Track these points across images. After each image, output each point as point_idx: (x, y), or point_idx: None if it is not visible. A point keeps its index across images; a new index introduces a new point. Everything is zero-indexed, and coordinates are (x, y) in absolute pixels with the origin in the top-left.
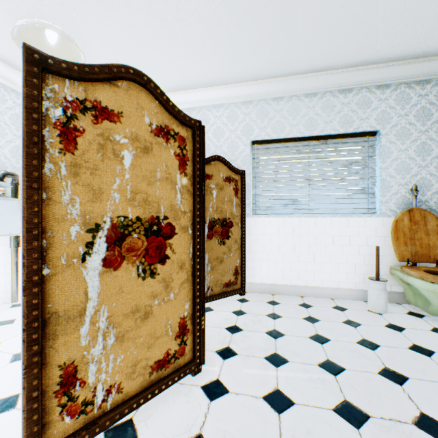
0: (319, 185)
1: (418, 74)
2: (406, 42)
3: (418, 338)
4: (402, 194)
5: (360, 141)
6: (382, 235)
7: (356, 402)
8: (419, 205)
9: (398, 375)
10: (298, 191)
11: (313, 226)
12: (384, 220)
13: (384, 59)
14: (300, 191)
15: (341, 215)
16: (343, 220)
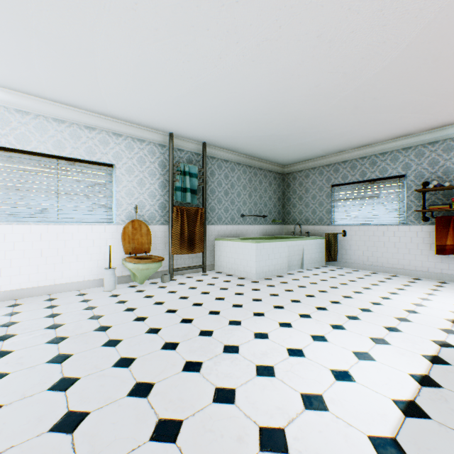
0: (68, 198)
1: (139, 135)
2: (127, 114)
3: (125, 297)
4: (130, 210)
5: (102, 169)
6: (118, 237)
7: (65, 334)
8: (140, 218)
9: (100, 316)
10: (47, 201)
11: (63, 233)
12: (119, 227)
13: (117, 117)
14: (49, 202)
15: (88, 223)
16: (89, 227)
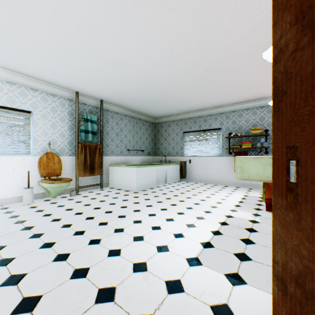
0: None
1: (52, 91)
2: (43, 76)
3: (42, 207)
4: (45, 145)
5: (22, 114)
6: (35, 165)
7: None
8: (53, 151)
9: (24, 221)
10: None
11: None
12: (36, 157)
13: (34, 77)
14: None
15: (9, 155)
16: (10, 157)
